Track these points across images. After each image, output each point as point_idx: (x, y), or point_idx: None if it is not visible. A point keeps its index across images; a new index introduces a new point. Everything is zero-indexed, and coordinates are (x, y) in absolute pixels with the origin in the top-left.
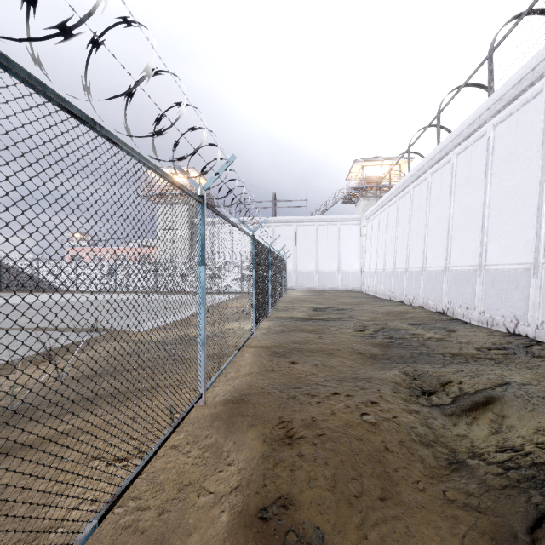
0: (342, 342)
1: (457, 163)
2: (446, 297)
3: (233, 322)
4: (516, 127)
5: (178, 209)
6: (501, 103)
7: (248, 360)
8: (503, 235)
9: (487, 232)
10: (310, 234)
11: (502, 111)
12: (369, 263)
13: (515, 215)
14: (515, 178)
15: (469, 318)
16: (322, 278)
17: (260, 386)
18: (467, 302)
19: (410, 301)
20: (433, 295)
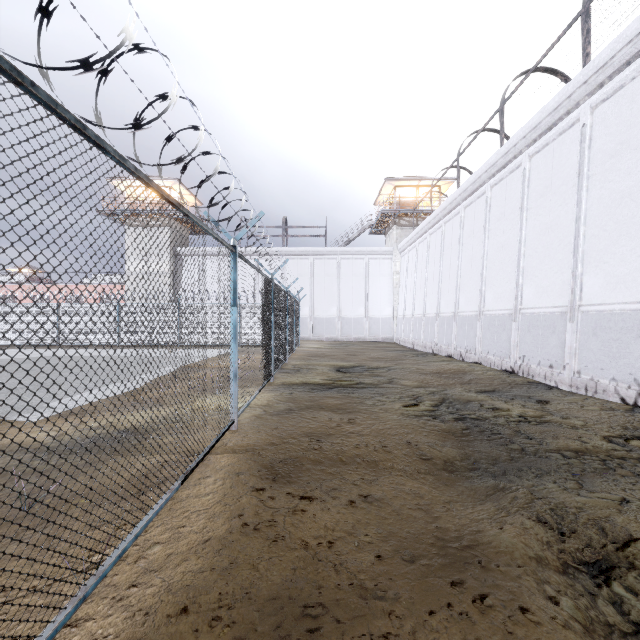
0: (390, 433)
1: (531, 168)
2: (517, 351)
3: (212, 394)
4: (631, 103)
5: (155, 234)
6: (607, 71)
7: (208, 495)
8: (611, 261)
9: (583, 258)
10: (330, 270)
11: (607, 85)
12: (403, 307)
13: (632, 231)
14: (631, 177)
15: (555, 380)
16: (345, 326)
17: (208, 614)
18: (550, 358)
19: (462, 356)
20: (495, 348)
